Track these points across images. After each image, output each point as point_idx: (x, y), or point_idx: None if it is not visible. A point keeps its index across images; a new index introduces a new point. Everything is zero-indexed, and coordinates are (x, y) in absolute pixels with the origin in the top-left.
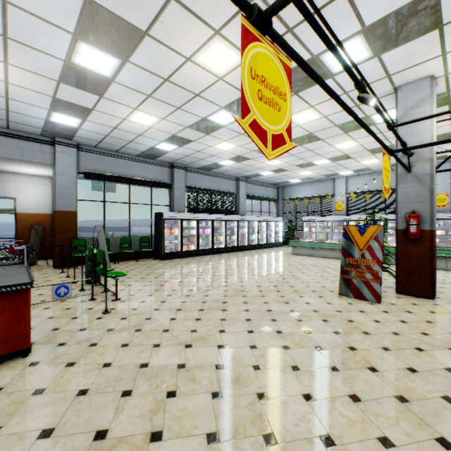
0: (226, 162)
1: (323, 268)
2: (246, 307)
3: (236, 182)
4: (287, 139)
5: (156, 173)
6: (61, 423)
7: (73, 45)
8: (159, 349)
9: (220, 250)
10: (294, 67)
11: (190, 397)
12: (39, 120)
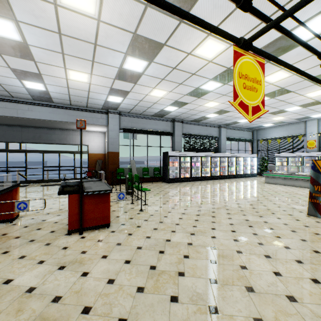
0: (211, 115)
1: (293, 194)
2: (229, 216)
3: (218, 129)
4: (261, 107)
5: (163, 126)
6: (133, 259)
7: (124, 59)
8: (175, 233)
9: (206, 178)
10: (267, 44)
11: (197, 260)
12: (102, 101)
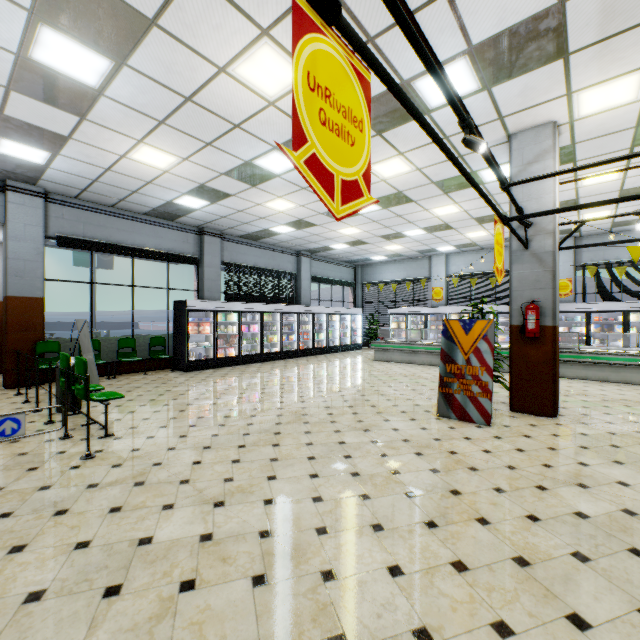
0: (282, 228)
1: (416, 378)
2: (309, 439)
3: (296, 258)
4: (364, 189)
5: (175, 241)
6: None
7: (31, 29)
8: (172, 513)
9: (273, 356)
10: (376, 95)
11: (218, 588)
12: None
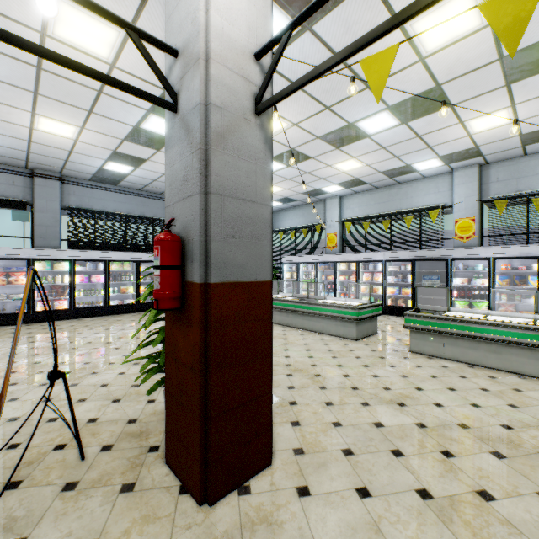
0: (117, 167)
1: None
2: None
3: None
4: None
5: None
6: None
7: None
8: None
9: (125, 308)
10: None
11: None
12: None
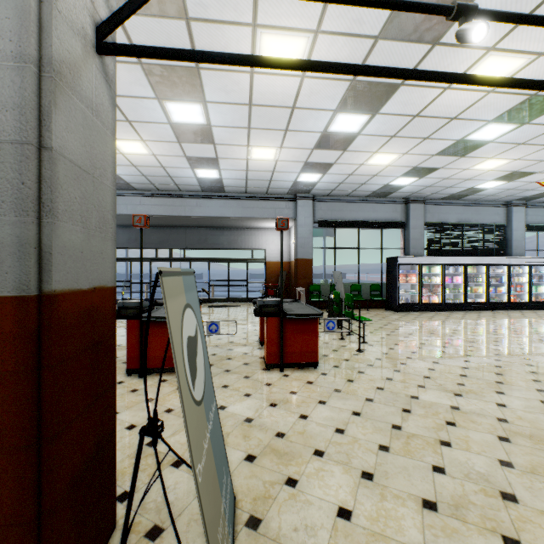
0: (489, 184)
1: None
2: (535, 377)
3: (505, 209)
4: None
5: (386, 212)
6: (363, 411)
7: (332, 118)
8: (425, 390)
9: (477, 306)
10: None
11: (472, 431)
12: (289, 183)
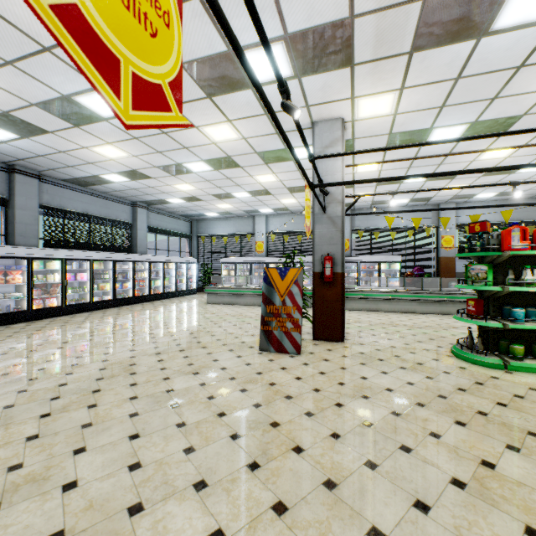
0: (114, 177)
1: (242, 318)
2: (134, 392)
3: (132, 209)
4: (172, 102)
5: None
6: None
7: None
8: None
9: (105, 304)
10: (206, 56)
11: None
12: None
